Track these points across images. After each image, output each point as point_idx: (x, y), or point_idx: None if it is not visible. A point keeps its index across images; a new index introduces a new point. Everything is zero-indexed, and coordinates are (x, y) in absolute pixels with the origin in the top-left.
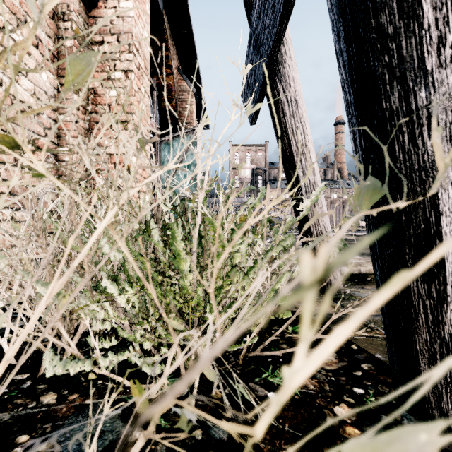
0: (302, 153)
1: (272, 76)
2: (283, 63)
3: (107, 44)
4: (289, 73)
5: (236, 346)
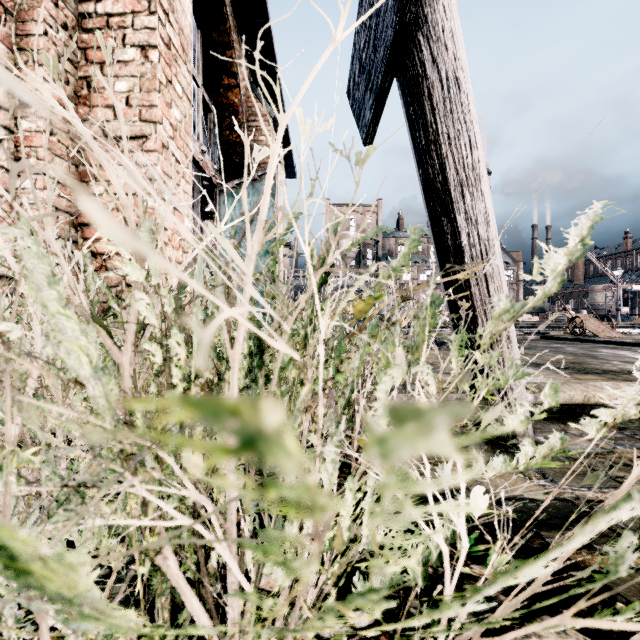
0: (467, 183)
1: (412, 31)
2: (434, 1)
3: None
4: (445, 24)
5: None
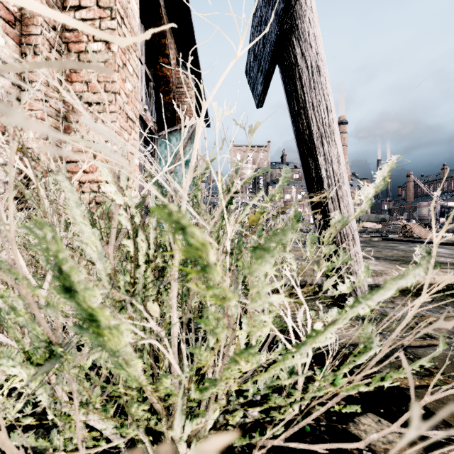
0: (325, 135)
1: (288, 35)
2: (302, 16)
3: (85, 10)
4: (310, 30)
5: (247, 440)
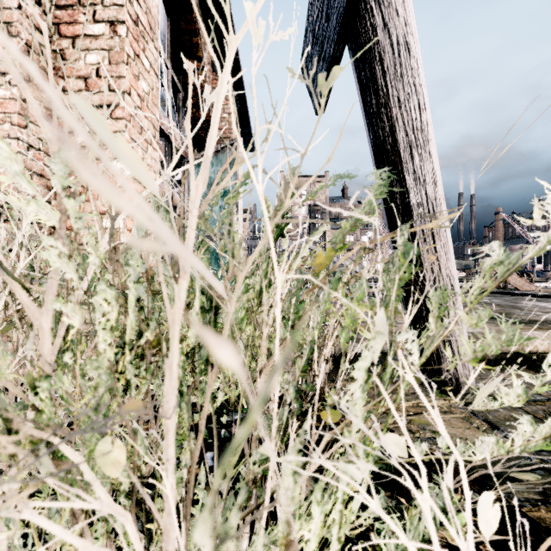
0: (416, 144)
1: None
2: None
3: None
4: None
5: None
